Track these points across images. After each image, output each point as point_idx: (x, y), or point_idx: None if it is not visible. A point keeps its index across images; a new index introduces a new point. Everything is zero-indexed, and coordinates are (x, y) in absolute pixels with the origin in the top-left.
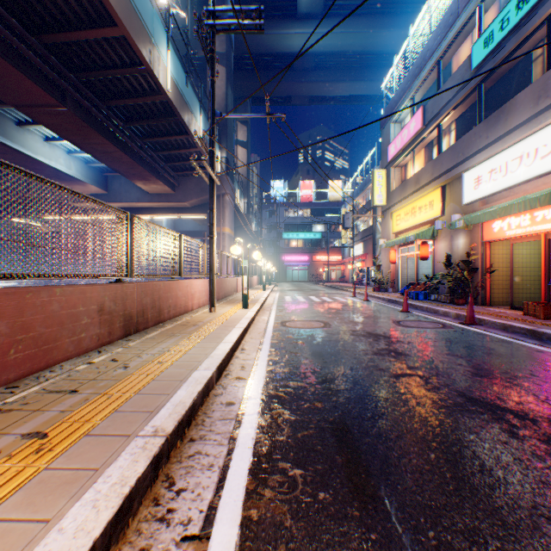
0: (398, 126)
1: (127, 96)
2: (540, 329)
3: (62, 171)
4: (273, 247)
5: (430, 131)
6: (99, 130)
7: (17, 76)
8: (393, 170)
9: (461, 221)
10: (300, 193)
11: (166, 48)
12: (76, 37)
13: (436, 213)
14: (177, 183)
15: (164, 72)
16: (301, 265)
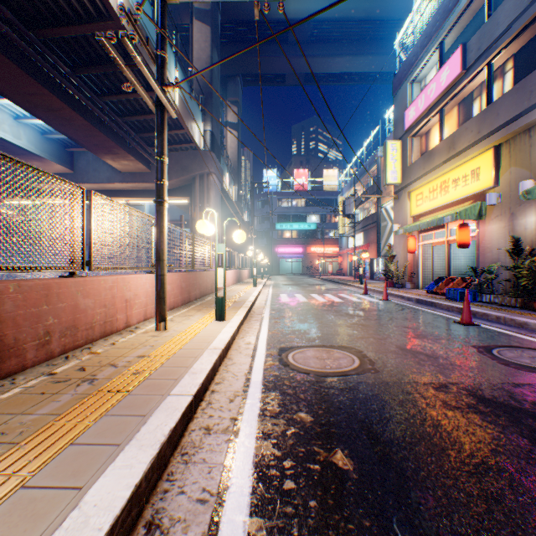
0: (417, 86)
1: (66, 24)
2: None
3: (7, 140)
4: (266, 238)
5: (475, 75)
6: (29, 71)
7: None
8: (411, 139)
9: None
10: (294, 182)
11: None
12: None
13: (484, 184)
14: (154, 160)
15: None
16: (295, 257)
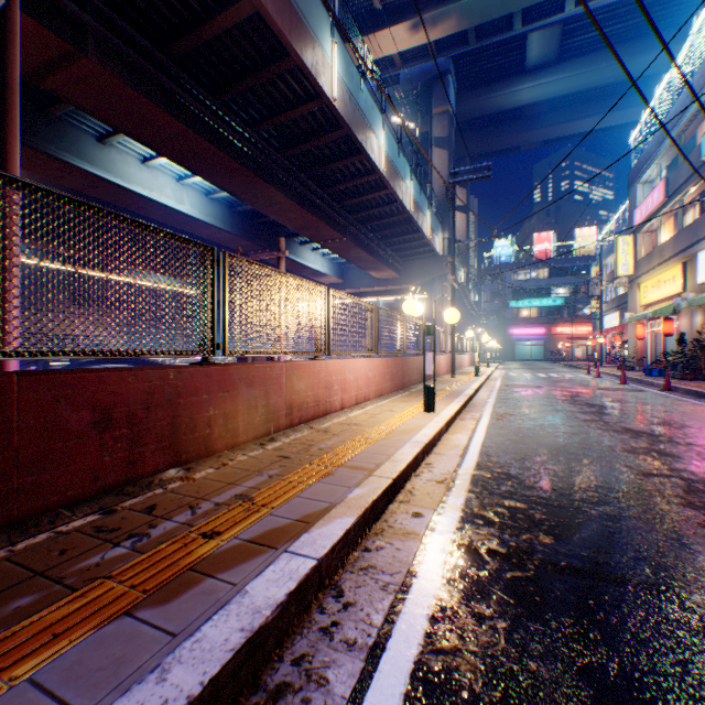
0: (647, 186)
1: (379, 218)
2: (702, 390)
3: (319, 271)
4: (496, 318)
5: (672, 204)
6: (359, 245)
7: (328, 230)
8: (641, 235)
9: (684, 303)
10: (533, 249)
11: (409, 180)
12: (361, 200)
13: (676, 290)
14: (402, 268)
15: (408, 199)
16: (534, 340)
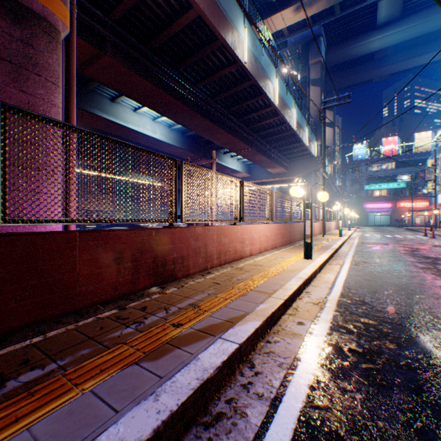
0: None
1: (274, 135)
2: None
3: (235, 170)
4: (354, 197)
5: None
6: (260, 153)
7: (241, 144)
8: None
9: None
10: (382, 149)
11: (294, 108)
12: (262, 123)
13: None
14: (289, 166)
15: (293, 121)
16: (383, 211)
